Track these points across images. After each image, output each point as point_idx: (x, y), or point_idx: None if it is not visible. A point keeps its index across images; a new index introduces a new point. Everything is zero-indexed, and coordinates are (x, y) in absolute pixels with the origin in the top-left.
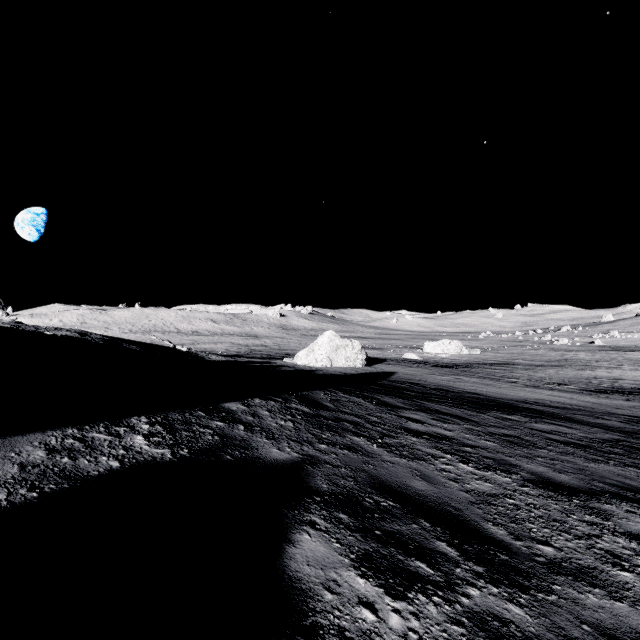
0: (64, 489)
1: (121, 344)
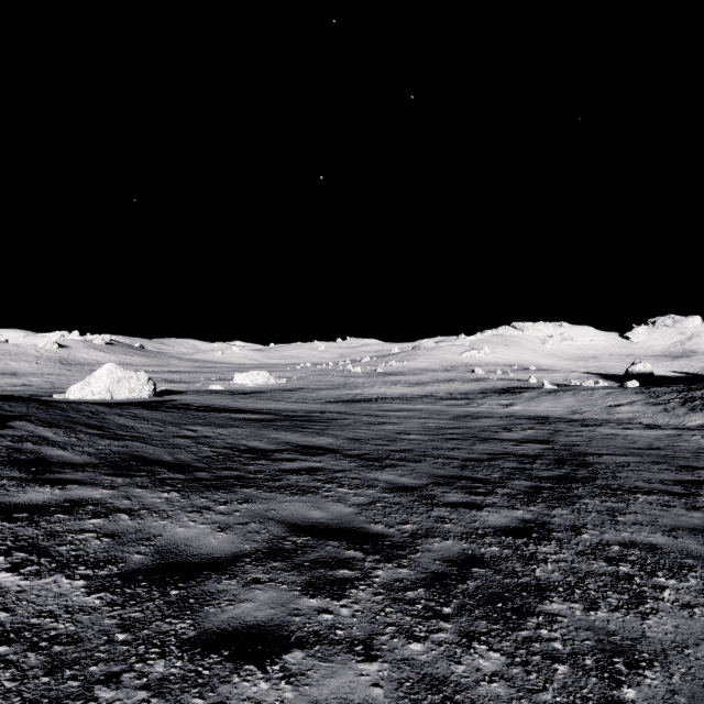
0: None
1: None
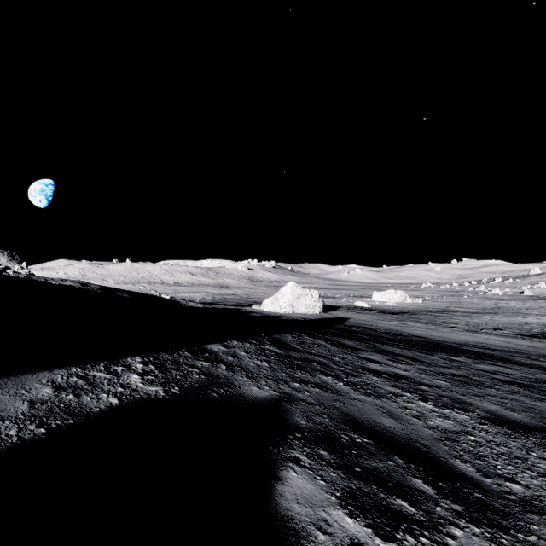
0: (69, 425)
1: (115, 293)
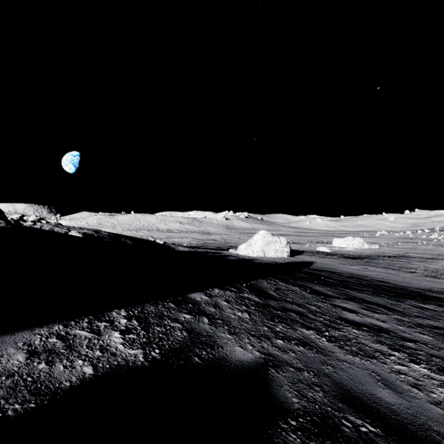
0: (28, 411)
1: (120, 239)
